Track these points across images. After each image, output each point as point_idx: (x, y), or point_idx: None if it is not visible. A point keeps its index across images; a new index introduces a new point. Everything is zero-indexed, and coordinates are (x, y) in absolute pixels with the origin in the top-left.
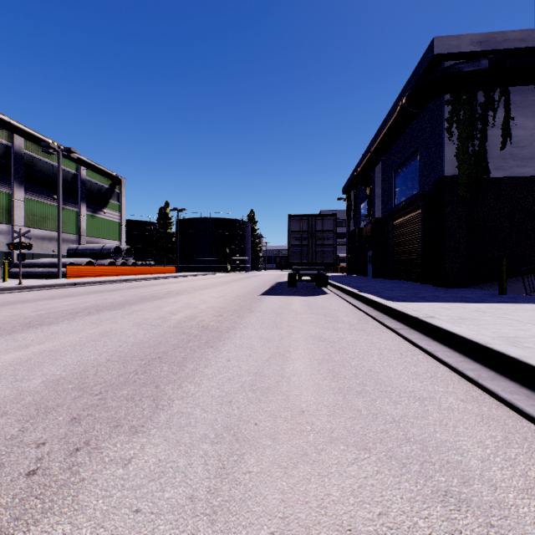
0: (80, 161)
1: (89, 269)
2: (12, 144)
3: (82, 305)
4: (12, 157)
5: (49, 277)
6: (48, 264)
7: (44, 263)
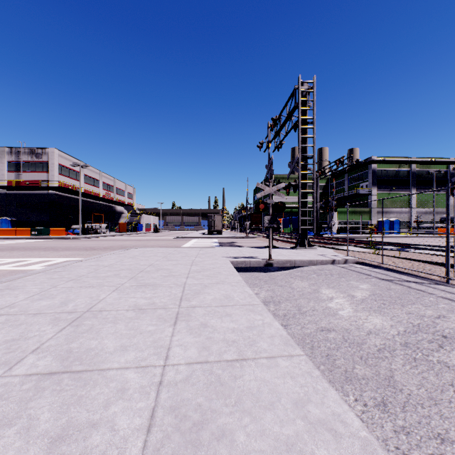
0: (448, 163)
1: (451, 230)
2: (409, 169)
3: (438, 241)
4: (410, 175)
5: (428, 234)
6: (428, 227)
7: (426, 227)
